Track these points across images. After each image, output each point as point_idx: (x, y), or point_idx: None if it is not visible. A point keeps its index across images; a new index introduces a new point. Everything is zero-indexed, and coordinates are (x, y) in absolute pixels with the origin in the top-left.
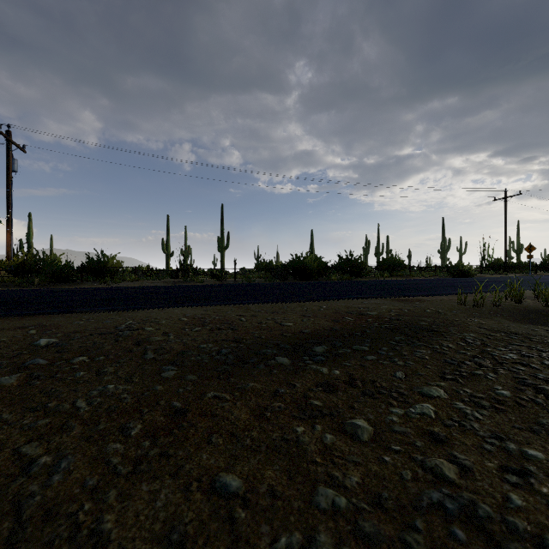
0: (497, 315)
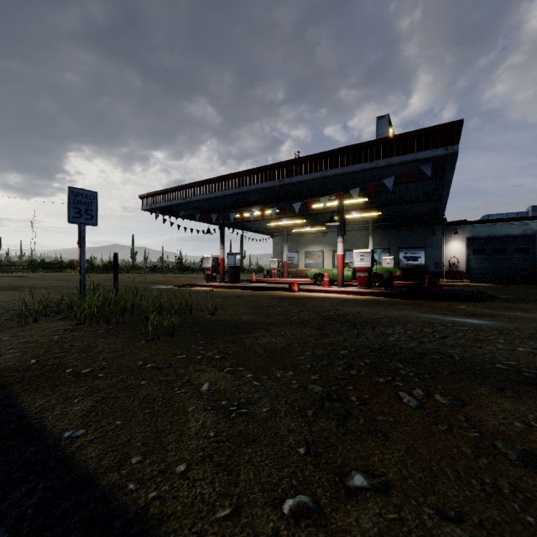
0: (201, 336)
